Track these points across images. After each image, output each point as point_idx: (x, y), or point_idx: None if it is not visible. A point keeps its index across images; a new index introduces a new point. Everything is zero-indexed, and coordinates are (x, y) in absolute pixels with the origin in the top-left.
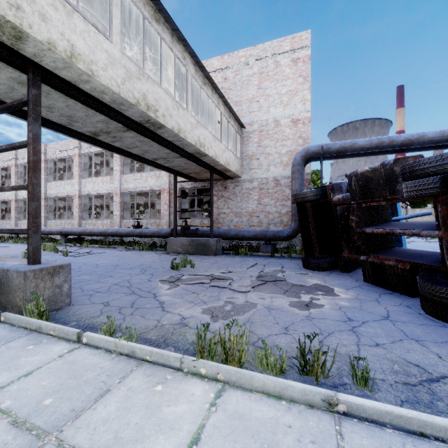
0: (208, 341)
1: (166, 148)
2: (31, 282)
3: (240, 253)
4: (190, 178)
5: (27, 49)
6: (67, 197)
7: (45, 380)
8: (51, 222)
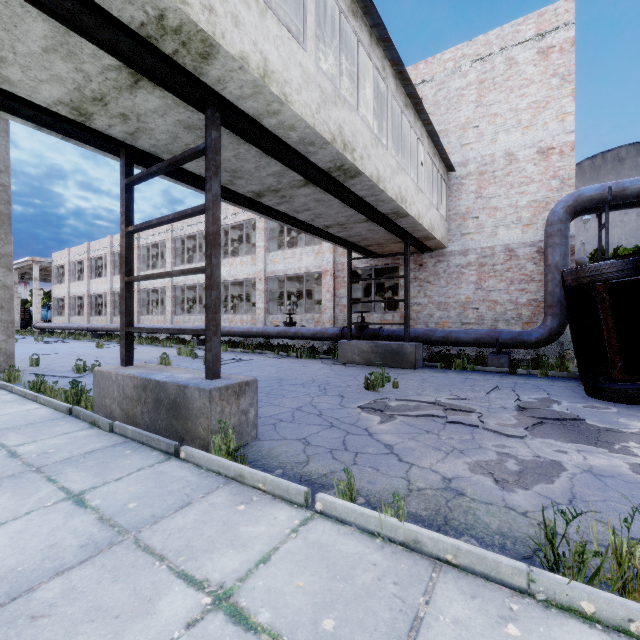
0: (577, 546)
1: (349, 209)
2: (217, 405)
3: (454, 367)
4: (366, 253)
5: (211, 72)
6: (197, 285)
7: (298, 576)
8: (178, 318)
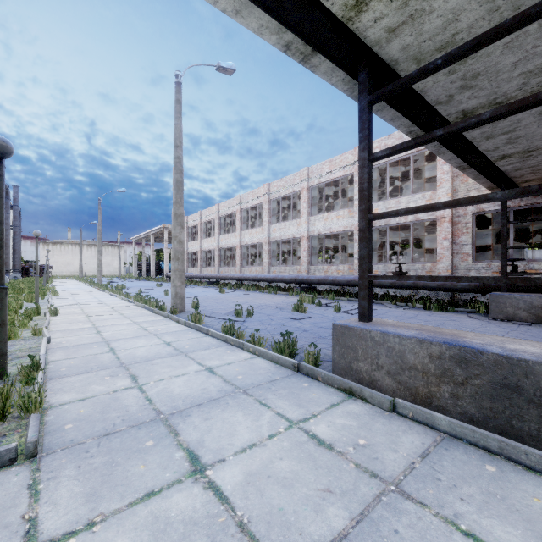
0: None
1: None
2: None
3: None
4: None
5: None
6: (292, 239)
7: None
8: (274, 268)
